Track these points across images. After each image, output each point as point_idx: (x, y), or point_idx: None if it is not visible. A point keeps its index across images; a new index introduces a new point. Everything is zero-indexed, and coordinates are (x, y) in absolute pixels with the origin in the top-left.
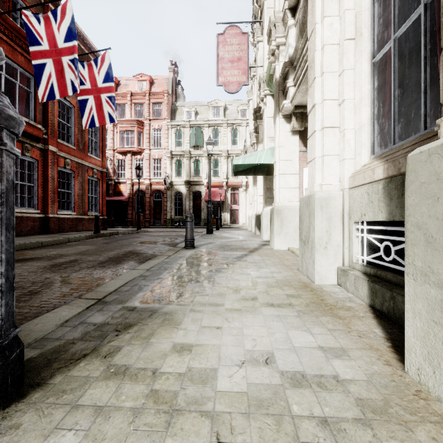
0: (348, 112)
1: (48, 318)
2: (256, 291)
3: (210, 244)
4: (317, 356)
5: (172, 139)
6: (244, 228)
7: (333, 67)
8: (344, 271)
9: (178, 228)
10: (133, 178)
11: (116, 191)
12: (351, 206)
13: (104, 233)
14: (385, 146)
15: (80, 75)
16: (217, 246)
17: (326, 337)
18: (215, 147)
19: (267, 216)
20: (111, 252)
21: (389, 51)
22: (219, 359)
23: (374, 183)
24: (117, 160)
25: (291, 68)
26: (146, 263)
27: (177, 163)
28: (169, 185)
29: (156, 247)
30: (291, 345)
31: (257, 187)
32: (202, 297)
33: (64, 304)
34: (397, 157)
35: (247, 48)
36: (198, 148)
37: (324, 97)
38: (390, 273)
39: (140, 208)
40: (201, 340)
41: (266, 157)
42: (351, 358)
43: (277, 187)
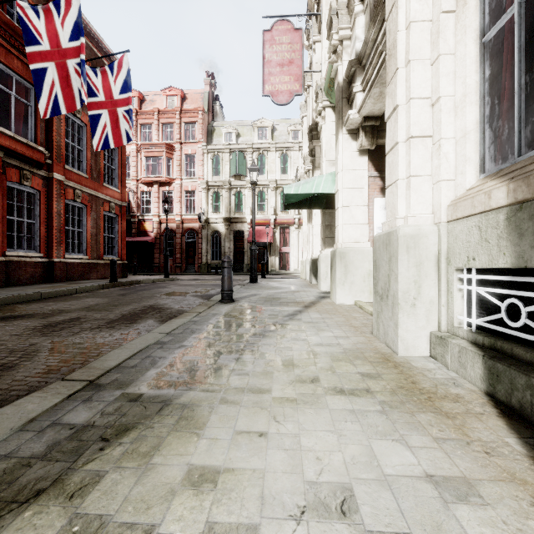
0: (446, 114)
1: (3, 416)
2: (316, 367)
3: (253, 297)
4: (426, 496)
5: (208, 167)
6: (296, 275)
7: (423, 53)
8: (441, 339)
9: (215, 275)
10: (161, 215)
11: (140, 230)
12: (451, 247)
13: (123, 282)
14: (501, 160)
15: (92, 85)
16: (263, 298)
17: (433, 454)
18: (261, 176)
19: (326, 260)
20: (126, 307)
21: (508, 24)
22: (262, 503)
23: (491, 213)
24: (141, 193)
25: (359, 68)
26: (167, 323)
27: (214, 196)
28: (205, 223)
29: (184, 300)
30: (379, 472)
31: (313, 225)
32: (239, 378)
33: (44, 386)
34: (533, 171)
35: (301, 48)
36: (240, 177)
37: (410, 94)
38: (518, 346)
39: (170, 250)
40: (233, 459)
41: (326, 185)
42: (486, 501)
43: (340, 223)
